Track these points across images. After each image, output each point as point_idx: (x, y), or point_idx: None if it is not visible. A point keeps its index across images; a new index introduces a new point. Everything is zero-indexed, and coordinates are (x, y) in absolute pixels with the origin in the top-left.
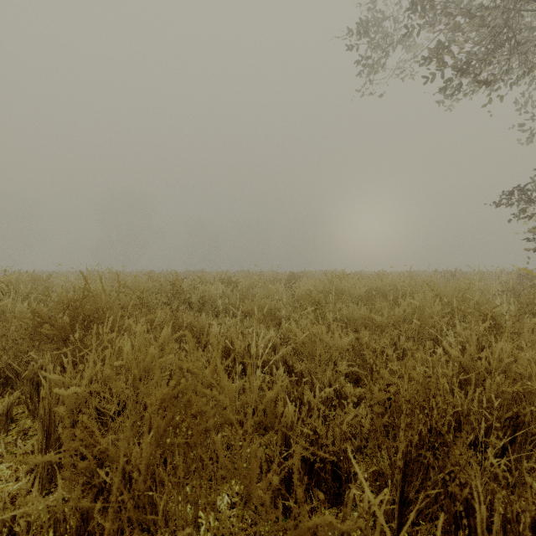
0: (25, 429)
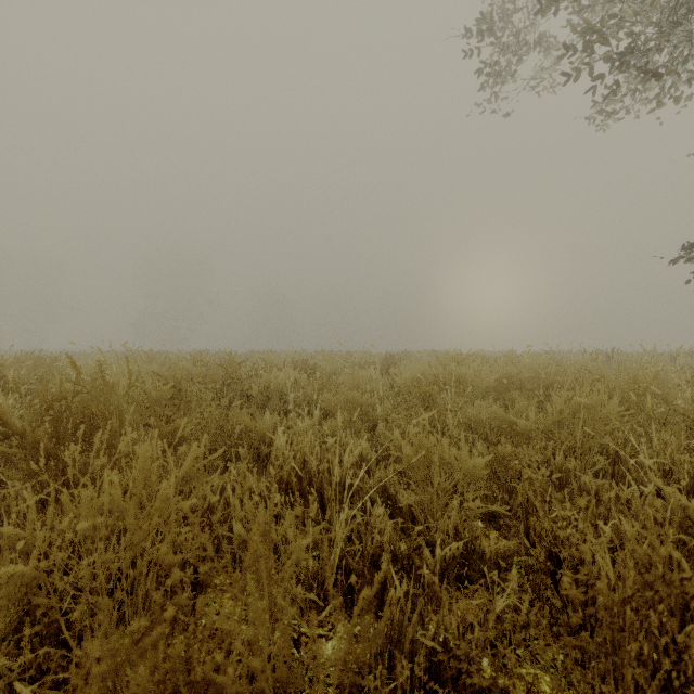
0: None
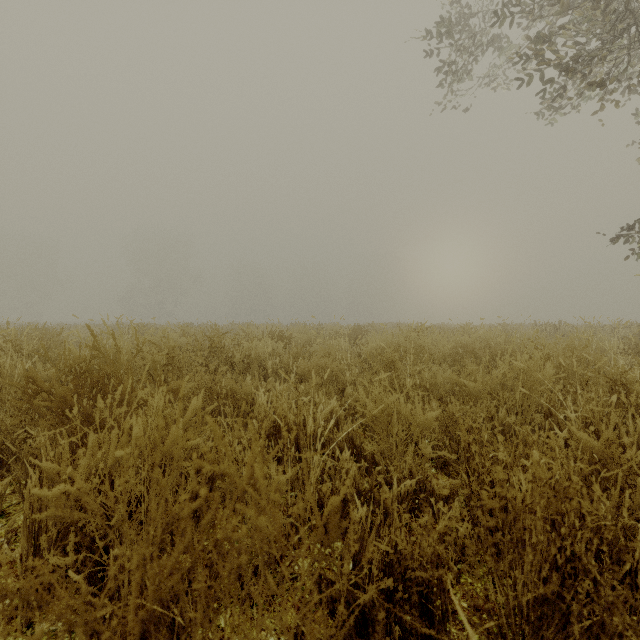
0: (15, 528)
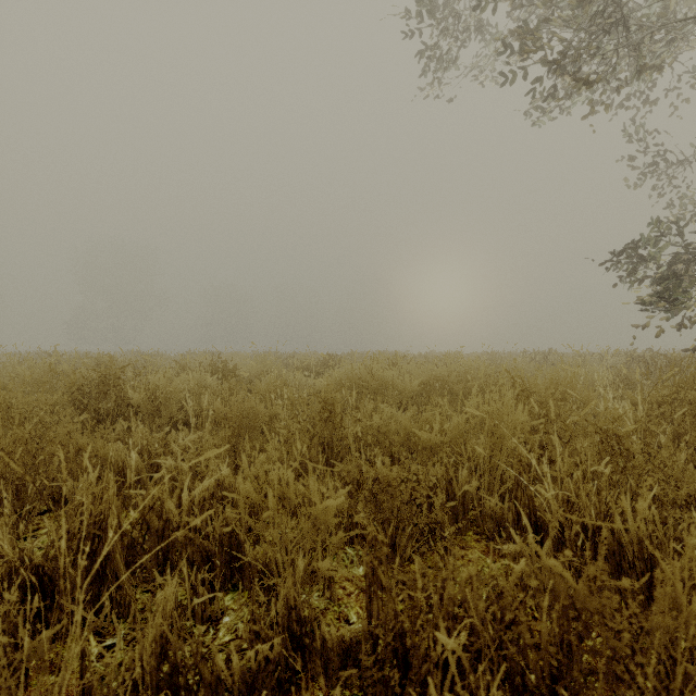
0: None
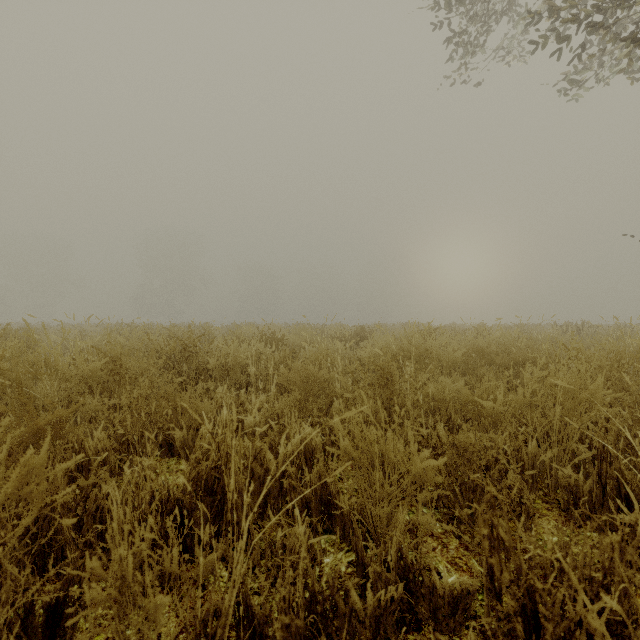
0: None
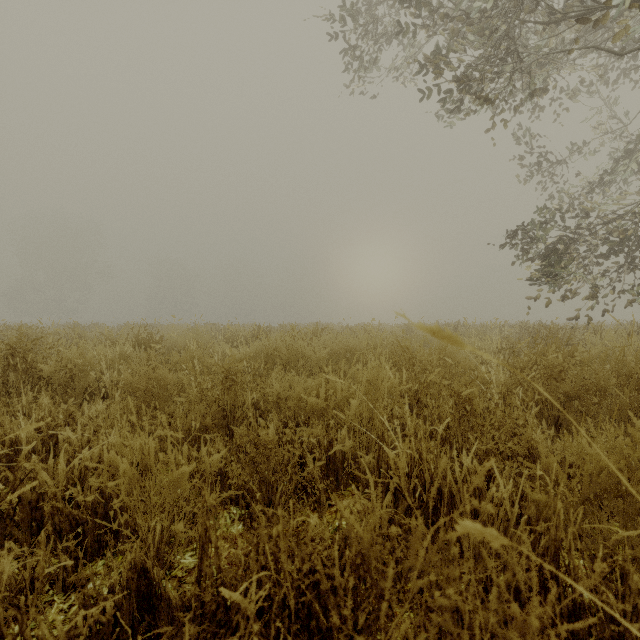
0: None
